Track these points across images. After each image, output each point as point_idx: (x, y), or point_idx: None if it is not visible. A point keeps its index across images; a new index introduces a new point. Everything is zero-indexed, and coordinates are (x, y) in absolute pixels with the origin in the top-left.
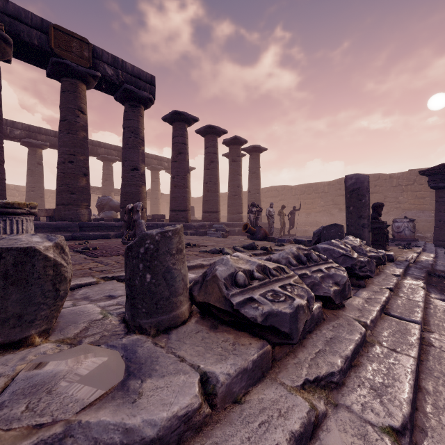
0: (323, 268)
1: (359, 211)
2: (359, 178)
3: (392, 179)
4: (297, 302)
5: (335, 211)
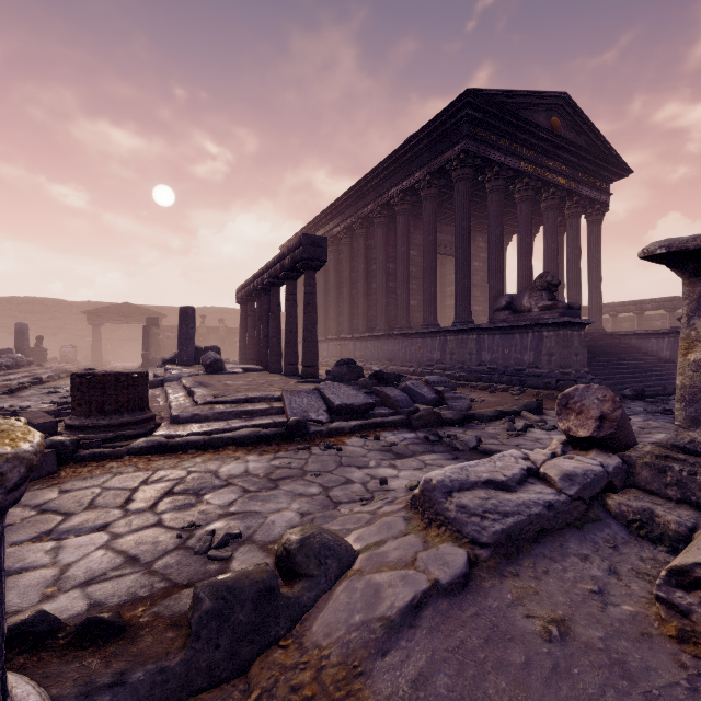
0: (6, 359)
1: (23, 342)
2: (24, 325)
3: (73, 307)
4: (3, 361)
5: (4, 336)
